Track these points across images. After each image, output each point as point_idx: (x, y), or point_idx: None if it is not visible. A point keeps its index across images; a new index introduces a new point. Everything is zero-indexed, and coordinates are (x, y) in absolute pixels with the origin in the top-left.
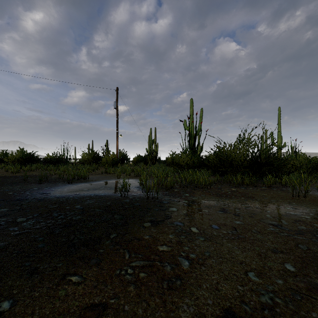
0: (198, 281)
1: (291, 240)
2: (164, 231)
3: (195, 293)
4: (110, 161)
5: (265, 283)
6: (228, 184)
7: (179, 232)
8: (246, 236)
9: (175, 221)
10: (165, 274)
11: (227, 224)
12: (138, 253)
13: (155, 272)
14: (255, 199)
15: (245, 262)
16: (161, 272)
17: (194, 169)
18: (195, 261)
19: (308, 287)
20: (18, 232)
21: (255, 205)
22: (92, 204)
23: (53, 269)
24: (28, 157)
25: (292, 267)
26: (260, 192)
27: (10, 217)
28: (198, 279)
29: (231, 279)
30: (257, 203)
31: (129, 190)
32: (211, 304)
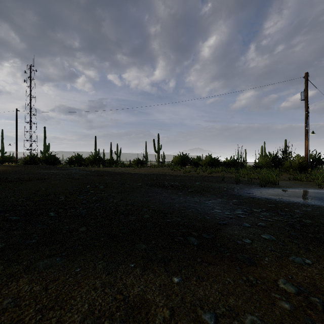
0: None
1: None
2: None
3: None
4: (295, 166)
5: None
6: None
7: None
8: None
9: None
10: None
11: None
12: None
13: None
14: None
15: None
16: None
17: None
18: None
19: None
20: (264, 218)
21: None
22: (312, 212)
23: (323, 254)
24: (214, 161)
25: None
26: None
27: (245, 206)
28: None
29: None
30: None
31: None
32: None
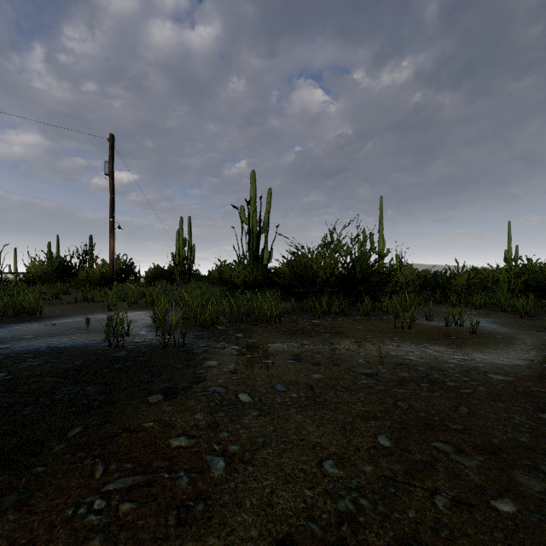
0: (237, 497)
1: (389, 396)
2: (188, 407)
3: (228, 522)
4: (95, 278)
5: (347, 476)
6: (308, 313)
7: (215, 406)
8: (327, 398)
9: (212, 386)
10: (176, 494)
11: (300, 382)
12: (127, 461)
13: (155, 495)
14: (345, 336)
15: (320, 444)
16: (168, 492)
17: (257, 290)
18: (238, 458)
19: (406, 469)
20: None
21: (344, 345)
22: (38, 367)
23: None
24: None
25: (388, 439)
26: (353, 323)
27: None
28: (237, 493)
29: (295, 480)
30: (347, 343)
31: (130, 333)
32: (257, 536)
